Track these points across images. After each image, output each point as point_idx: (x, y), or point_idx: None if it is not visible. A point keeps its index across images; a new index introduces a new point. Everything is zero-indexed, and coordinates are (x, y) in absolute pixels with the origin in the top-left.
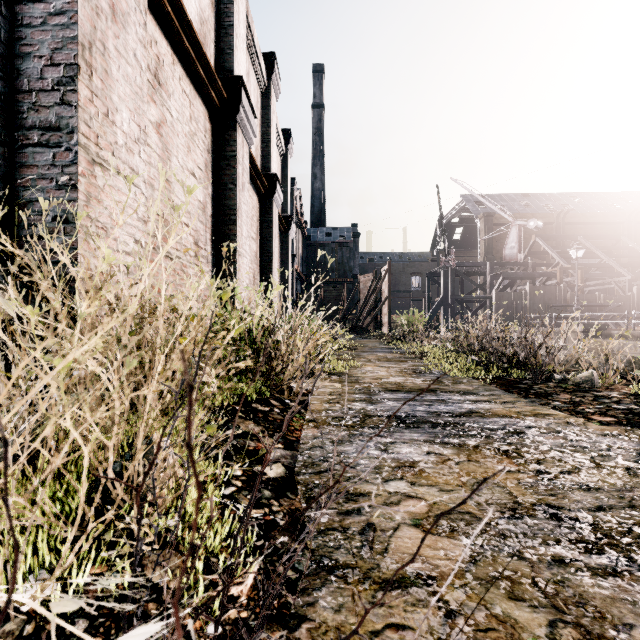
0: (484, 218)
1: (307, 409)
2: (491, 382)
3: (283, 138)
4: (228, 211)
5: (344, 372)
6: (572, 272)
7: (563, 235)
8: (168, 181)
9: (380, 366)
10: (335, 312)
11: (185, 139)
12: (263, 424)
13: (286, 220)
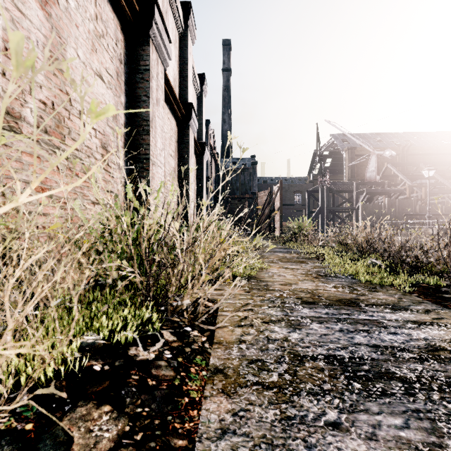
0: (348, 151)
1: (213, 340)
2: (408, 290)
3: (199, 81)
4: (142, 122)
5: (252, 275)
6: (416, 189)
7: (408, 162)
8: (61, 71)
9: (284, 268)
10: (239, 219)
11: (88, 36)
12: (130, 408)
13: (201, 146)
